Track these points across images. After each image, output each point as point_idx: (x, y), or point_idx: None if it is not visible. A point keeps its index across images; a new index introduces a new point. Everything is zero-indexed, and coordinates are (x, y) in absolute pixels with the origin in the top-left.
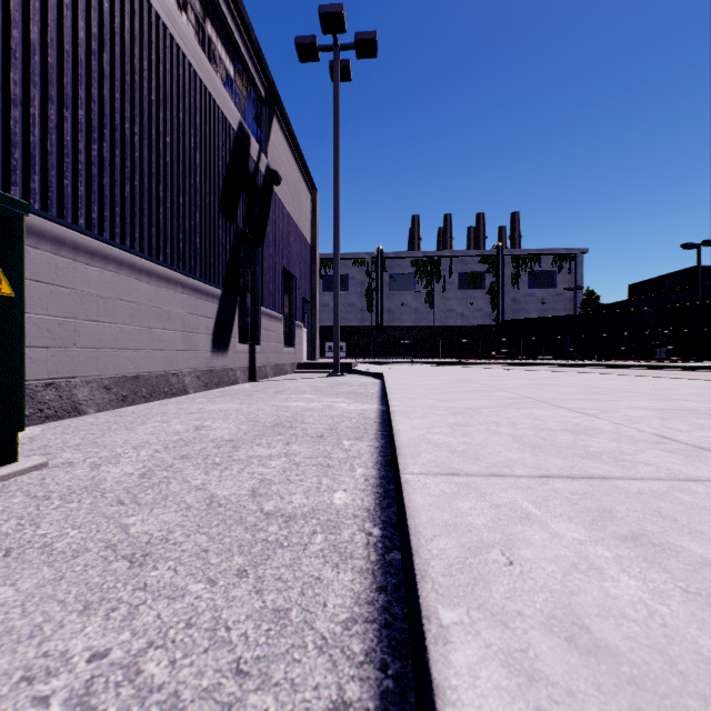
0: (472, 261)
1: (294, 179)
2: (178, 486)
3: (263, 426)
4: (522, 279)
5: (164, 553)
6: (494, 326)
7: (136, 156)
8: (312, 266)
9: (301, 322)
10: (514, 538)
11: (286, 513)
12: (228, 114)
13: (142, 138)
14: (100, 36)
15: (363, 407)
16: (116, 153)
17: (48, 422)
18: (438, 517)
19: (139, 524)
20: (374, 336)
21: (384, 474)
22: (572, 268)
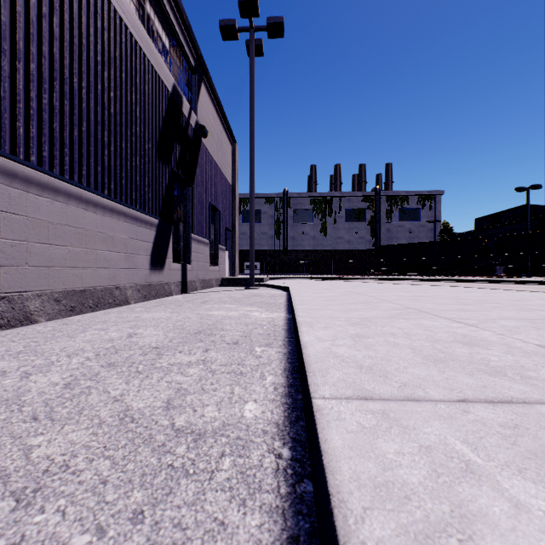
0: (356, 200)
1: (219, 133)
2: (97, 397)
3: (187, 333)
4: (394, 214)
5: (58, 487)
6: (373, 249)
7: (83, 106)
8: (233, 202)
9: (224, 246)
10: (468, 512)
11: (196, 430)
12: (164, 78)
13: (89, 91)
14: (50, 2)
15: (273, 315)
16: (65, 103)
17: (1, 330)
18: (362, 470)
19: (44, 446)
20: (282, 257)
21: (292, 382)
22: (432, 206)
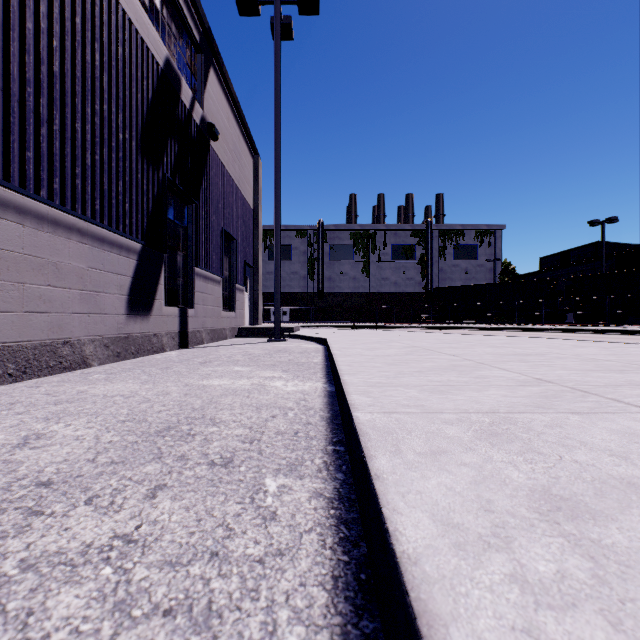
0: (404, 234)
1: (235, 139)
2: None
3: (143, 432)
4: (448, 251)
5: None
6: (424, 293)
7: None
8: (255, 230)
9: (243, 286)
10: None
11: None
12: (150, 44)
13: (7, 27)
14: None
15: (305, 386)
16: None
17: None
18: None
19: None
20: (316, 302)
21: None
22: (492, 242)
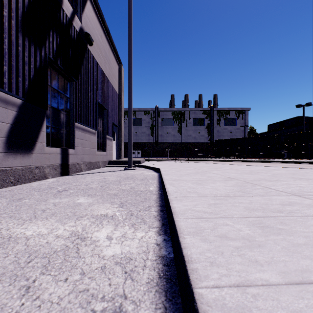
0: (199, 113)
1: (106, 50)
2: None
3: None
4: (221, 121)
5: None
6: (209, 143)
7: None
8: (119, 106)
9: (111, 137)
10: None
11: None
12: None
13: None
14: None
15: (133, 242)
16: None
17: None
18: None
19: None
20: (154, 147)
21: None
22: (243, 117)
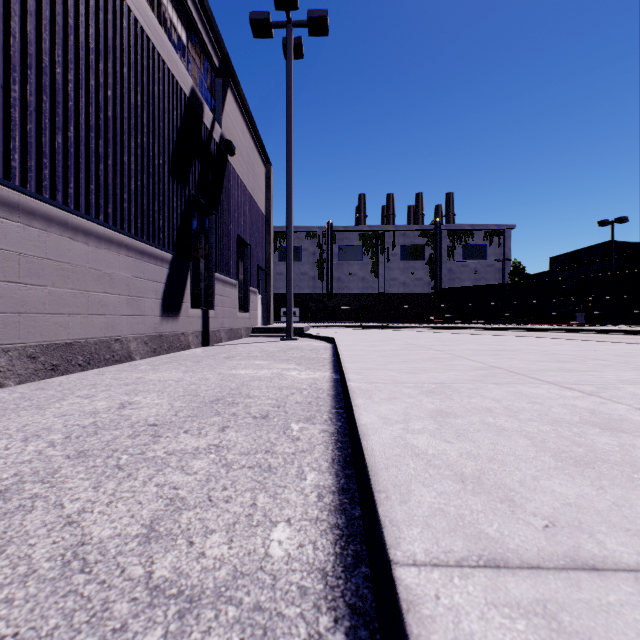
0: (413, 235)
1: (249, 151)
2: (40, 516)
3: (201, 401)
4: (457, 251)
5: None
6: (433, 293)
7: (69, 105)
8: (267, 235)
9: (256, 289)
10: None
11: (186, 588)
12: (179, 78)
13: (78, 87)
14: None
15: (315, 375)
16: (43, 99)
17: None
18: None
19: None
20: (325, 302)
21: (345, 485)
22: (501, 242)
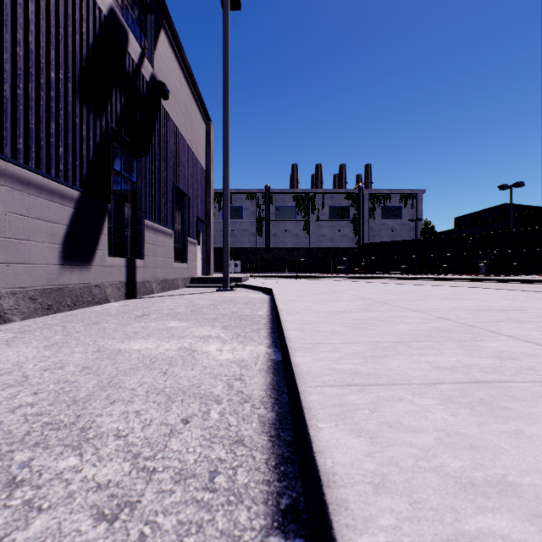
0: (340, 197)
1: (187, 103)
2: None
3: None
4: (377, 212)
5: None
6: (356, 248)
7: None
8: (207, 189)
9: (195, 240)
10: None
11: None
12: None
13: None
14: None
15: (244, 352)
16: None
17: None
18: None
19: None
20: (263, 255)
21: None
22: (414, 204)
